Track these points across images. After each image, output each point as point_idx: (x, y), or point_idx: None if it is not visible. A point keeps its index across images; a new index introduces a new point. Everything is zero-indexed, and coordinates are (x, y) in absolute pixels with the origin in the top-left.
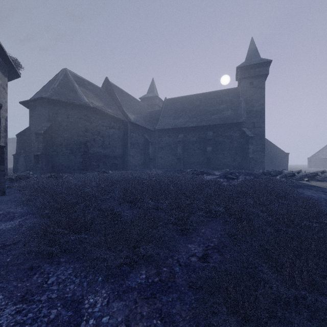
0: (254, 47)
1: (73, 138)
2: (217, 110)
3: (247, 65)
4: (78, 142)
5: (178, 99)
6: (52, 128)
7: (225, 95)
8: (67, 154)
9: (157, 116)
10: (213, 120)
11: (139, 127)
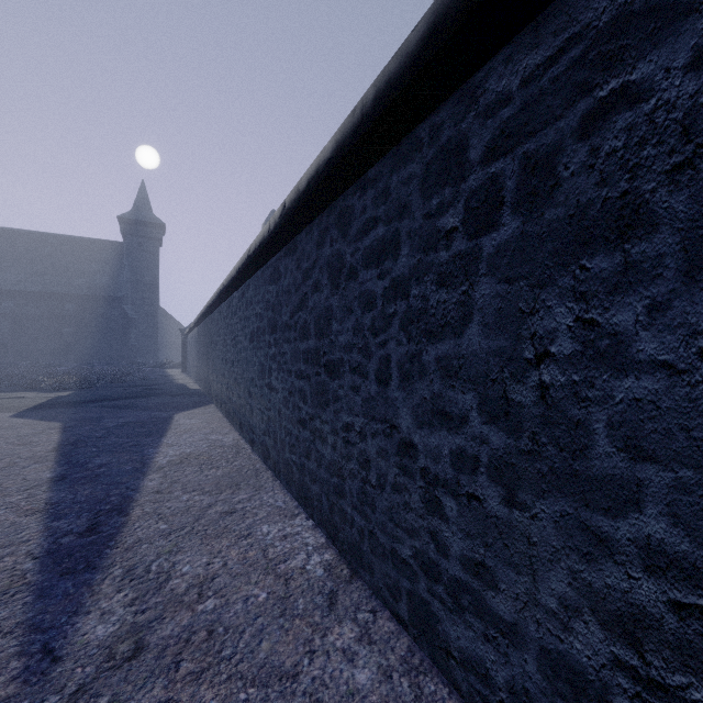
0: (145, 195)
1: None
2: (85, 272)
3: (134, 219)
4: None
5: (1, 233)
6: None
7: (101, 249)
8: None
9: None
10: (77, 287)
11: None
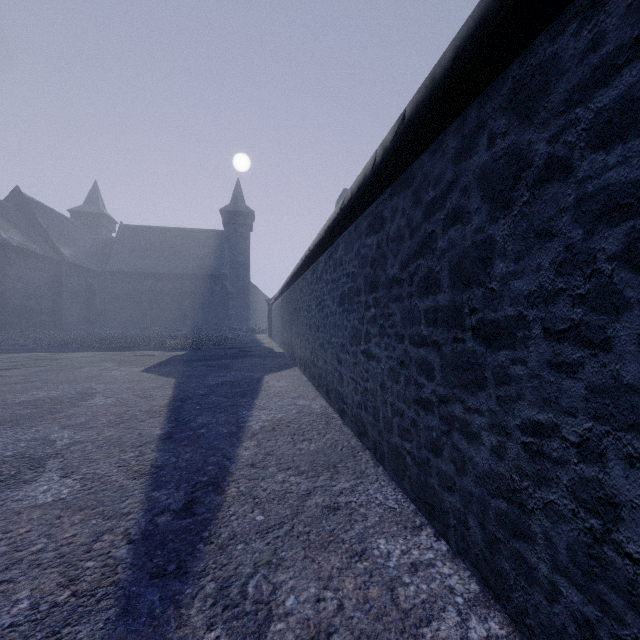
0: (240, 190)
1: None
2: (197, 256)
3: (231, 211)
4: None
5: (143, 230)
6: None
7: (208, 237)
8: None
9: (106, 249)
10: (192, 269)
11: (80, 268)
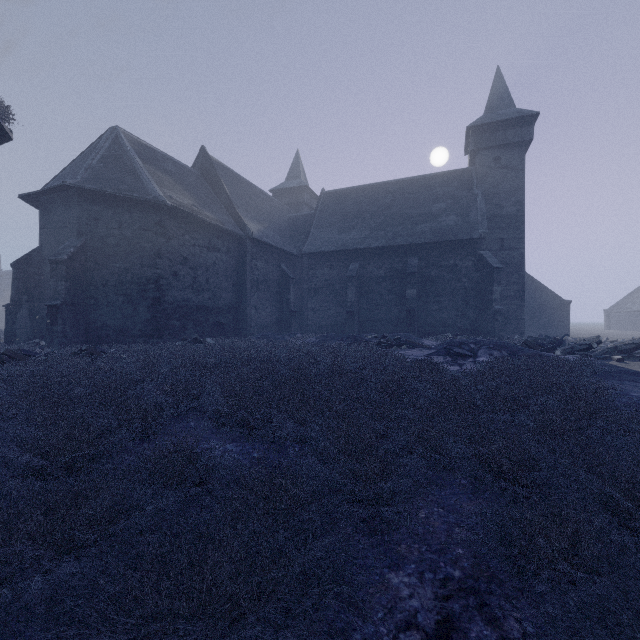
0: (502, 86)
1: (132, 271)
2: (427, 214)
3: (489, 123)
4: (141, 279)
5: (348, 193)
6: (86, 250)
7: (444, 183)
8: (118, 304)
9: (305, 227)
10: (420, 235)
11: (270, 249)
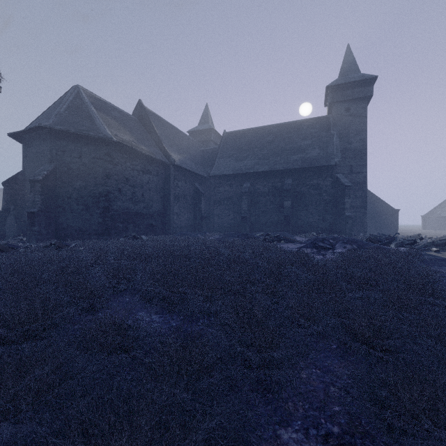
0: (351, 58)
1: (88, 188)
2: (298, 148)
3: (342, 84)
4: (95, 193)
5: (243, 133)
6: (56, 173)
7: (310, 126)
8: (78, 211)
9: (212, 157)
10: (293, 163)
11: (187, 173)
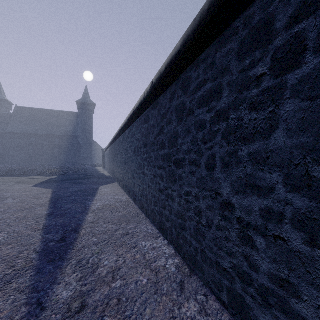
0: (87, 91)
1: None
2: (63, 125)
3: (82, 102)
4: None
5: (30, 110)
6: None
7: (69, 116)
8: None
9: (6, 120)
10: (60, 132)
11: None
